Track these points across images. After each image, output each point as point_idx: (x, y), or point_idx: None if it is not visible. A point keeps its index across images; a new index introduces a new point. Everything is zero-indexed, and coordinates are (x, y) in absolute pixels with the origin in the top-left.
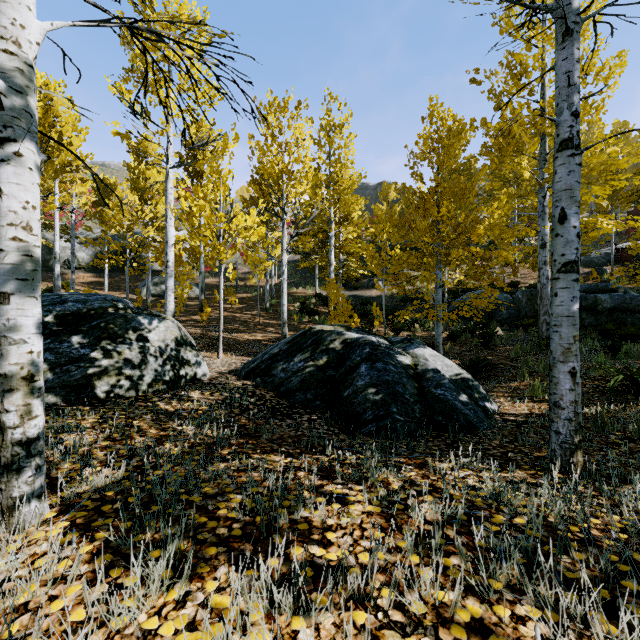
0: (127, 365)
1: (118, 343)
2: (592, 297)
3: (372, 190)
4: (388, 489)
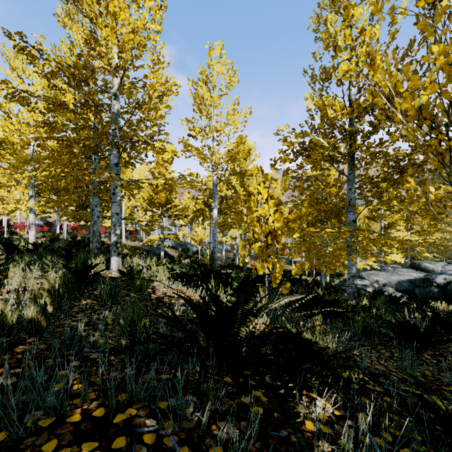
0: None
1: None
2: None
3: None
4: None
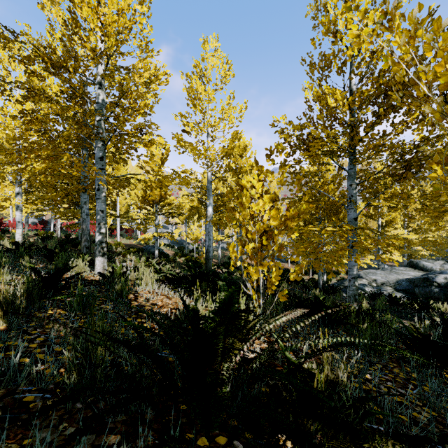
0: None
1: None
2: None
3: None
4: None
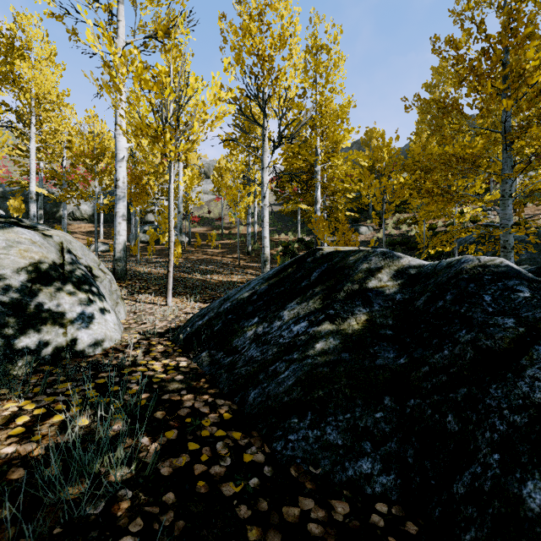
0: None
1: None
2: None
3: (348, 148)
4: None
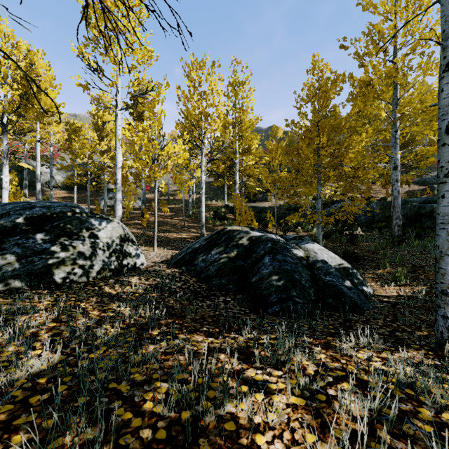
0: (80, 257)
1: (73, 239)
2: (429, 206)
3: (264, 132)
4: (305, 374)
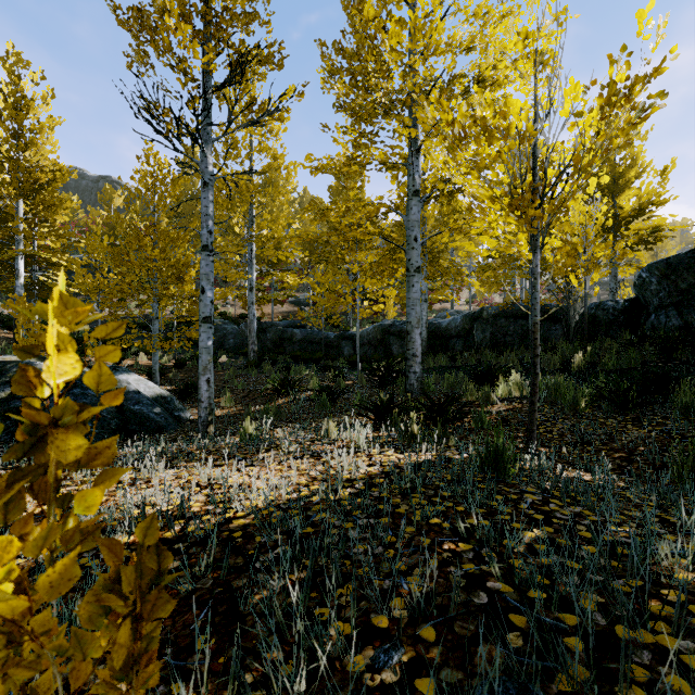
0: None
1: None
2: (291, 331)
3: (92, 182)
4: None
